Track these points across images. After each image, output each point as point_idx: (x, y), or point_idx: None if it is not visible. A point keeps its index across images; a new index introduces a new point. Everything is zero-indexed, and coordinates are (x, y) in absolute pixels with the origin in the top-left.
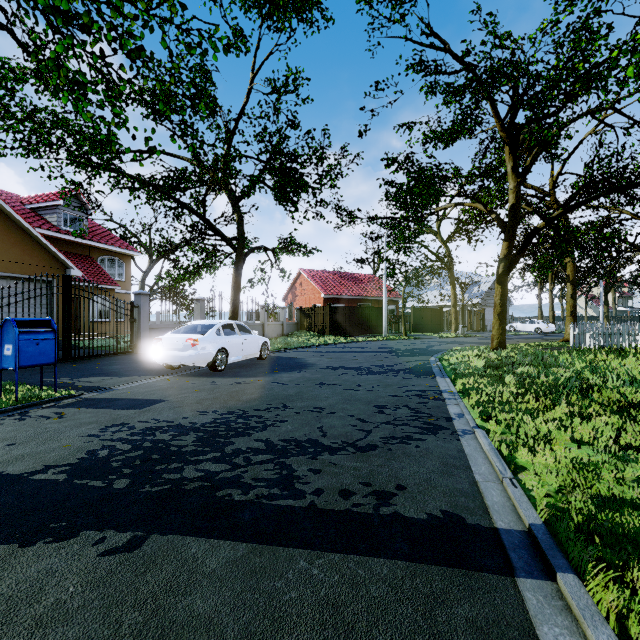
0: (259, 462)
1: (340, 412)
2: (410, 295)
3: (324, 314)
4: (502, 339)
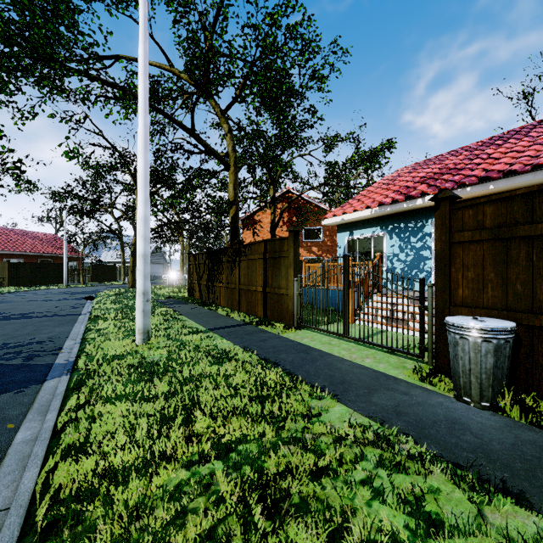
0: (14, 316)
1: (39, 309)
2: (87, 256)
3: (2, 268)
4: (134, 283)
